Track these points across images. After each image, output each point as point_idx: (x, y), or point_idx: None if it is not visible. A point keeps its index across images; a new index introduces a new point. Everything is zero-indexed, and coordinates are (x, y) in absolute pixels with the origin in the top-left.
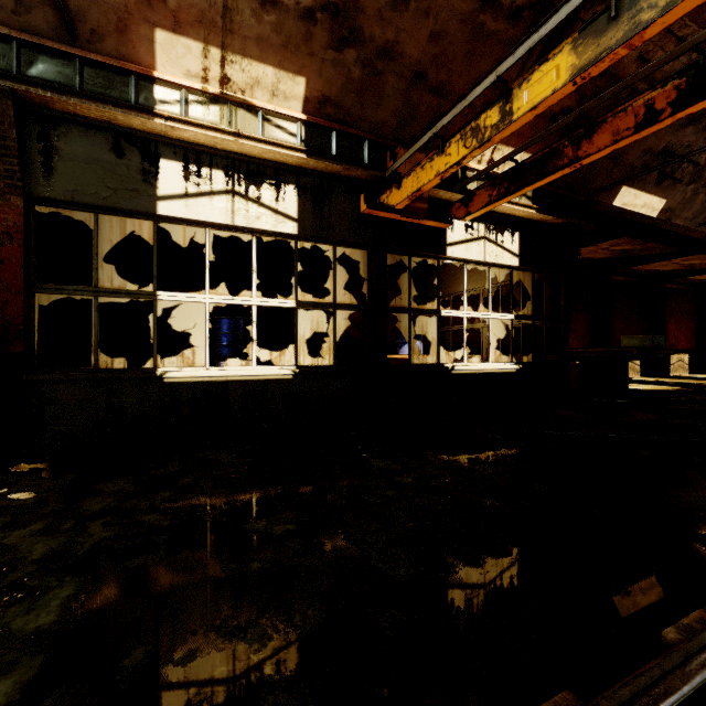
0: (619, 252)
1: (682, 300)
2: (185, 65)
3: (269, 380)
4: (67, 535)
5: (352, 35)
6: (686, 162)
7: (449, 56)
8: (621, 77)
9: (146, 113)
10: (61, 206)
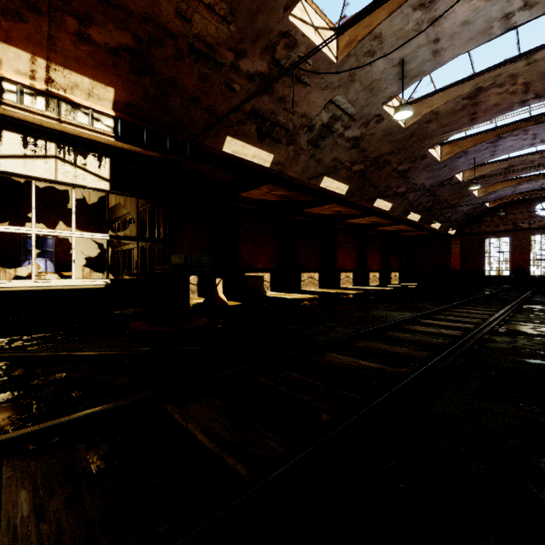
0: (281, 196)
1: (348, 236)
2: None
3: None
4: None
5: None
6: (278, 126)
7: None
8: (171, 29)
9: None
10: None
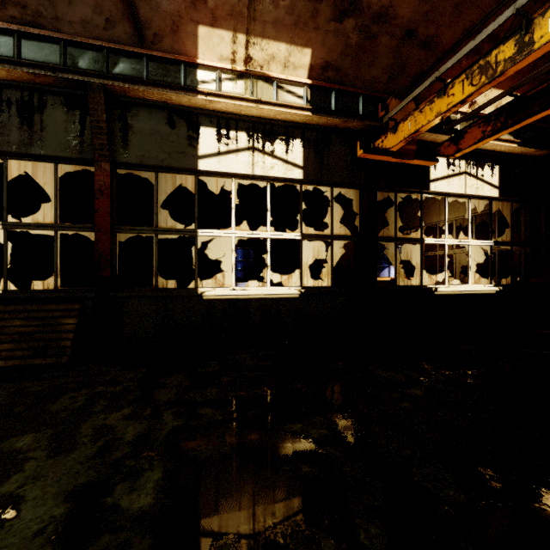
0: None
1: None
2: (219, 51)
3: (280, 298)
4: (148, 421)
5: (352, 6)
6: None
7: (438, 12)
8: None
9: (191, 91)
10: (133, 168)
